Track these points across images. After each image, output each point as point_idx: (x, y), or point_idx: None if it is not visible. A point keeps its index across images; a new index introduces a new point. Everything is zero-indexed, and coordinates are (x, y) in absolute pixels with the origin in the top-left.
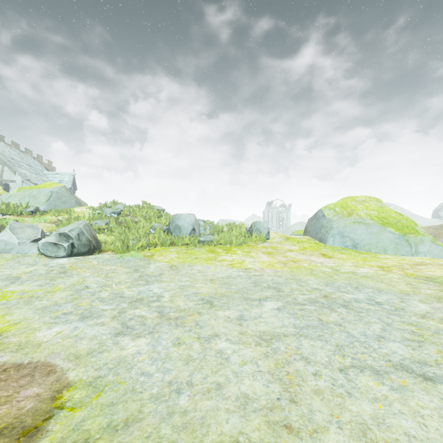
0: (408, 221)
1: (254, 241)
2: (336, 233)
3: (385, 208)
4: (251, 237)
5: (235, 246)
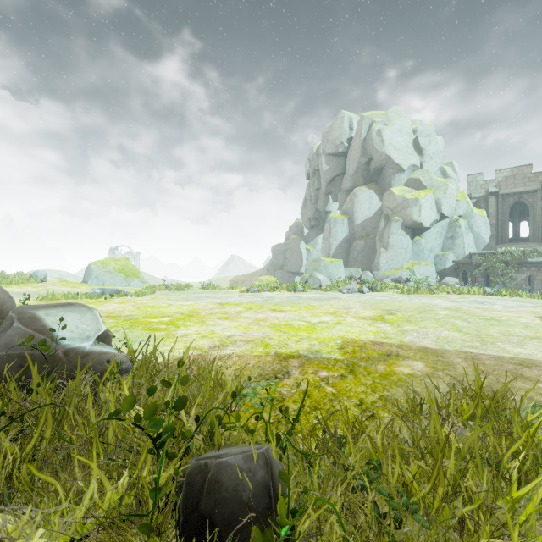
0: (136, 271)
1: (33, 283)
2: (94, 277)
3: (129, 264)
4: (30, 280)
5: (15, 285)
